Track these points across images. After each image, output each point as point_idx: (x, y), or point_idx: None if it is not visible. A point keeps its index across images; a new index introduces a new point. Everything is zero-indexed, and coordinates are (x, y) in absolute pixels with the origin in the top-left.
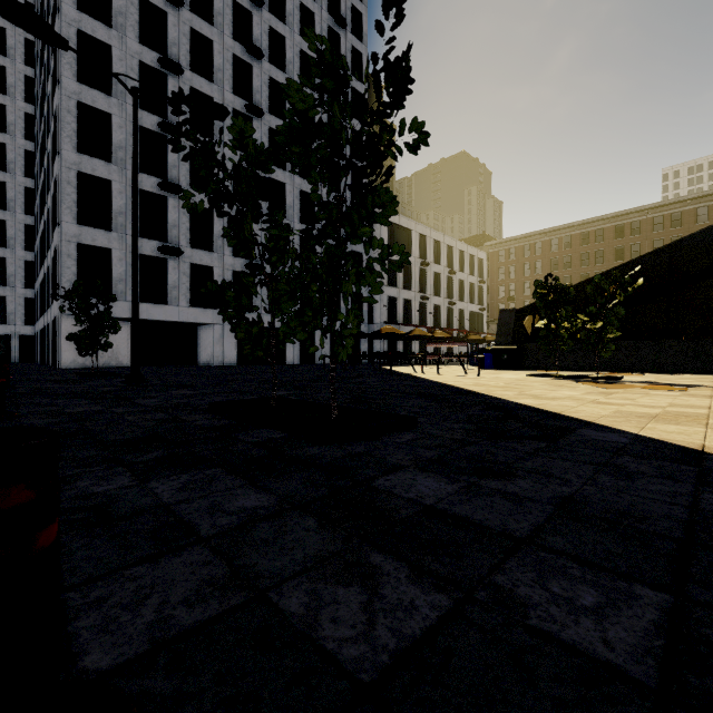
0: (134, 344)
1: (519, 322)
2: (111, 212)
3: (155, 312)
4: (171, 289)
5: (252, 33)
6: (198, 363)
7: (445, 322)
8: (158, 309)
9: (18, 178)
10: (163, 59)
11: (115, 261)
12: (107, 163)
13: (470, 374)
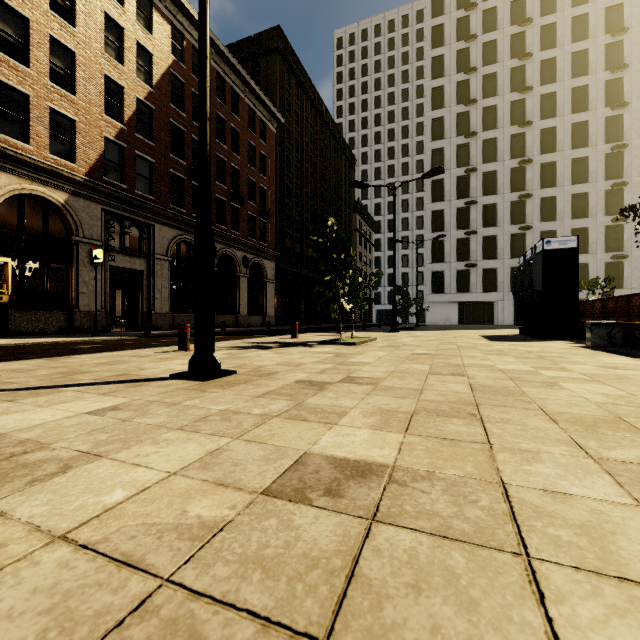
0: (416, 316)
1: None
2: (444, 254)
3: (463, 297)
4: (471, 284)
5: (525, 111)
6: (494, 324)
7: None
8: (465, 296)
9: None
10: (465, 171)
11: (445, 276)
12: (442, 232)
13: None
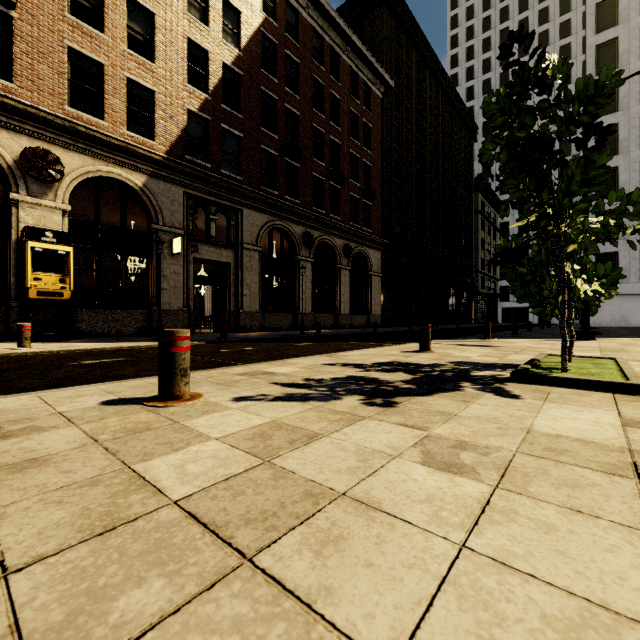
0: None
1: None
2: None
3: None
4: None
5: None
6: None
7: None
8: None
9: None
10: None
11: (620, 258)
12: None
13: None
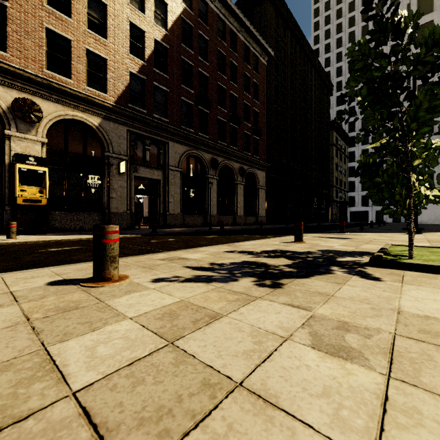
0: None
1: None
2: None
3: None
4: None
5: None
6: None
7: None
8: None
9: None
10: None
11: (434, 176)
12: None
13: None
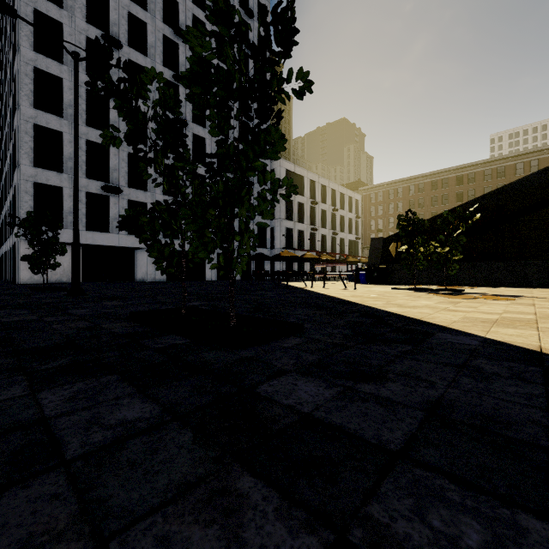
0: (75, 264)
1: (386, 248)
2: (63, 157)
3: (99, 238)
4: (112, 220)
5: (178, 19)
6: (135, 280)
7: (329, 248)
8: (102, 236)
9: None
10: (105, 36)
11: (65, 197)
12: (59, 117)
13: (349, 288)
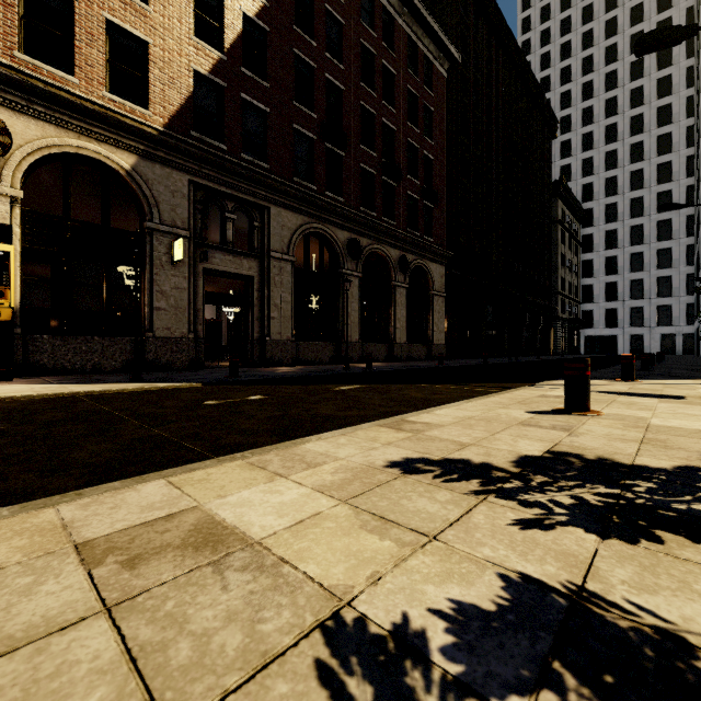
0: None
1: None
2: None
3: None
4: None
5: None
6: None
7: None
8: None
9: (680, 212)
10: None
11: None
12: None
13: None
